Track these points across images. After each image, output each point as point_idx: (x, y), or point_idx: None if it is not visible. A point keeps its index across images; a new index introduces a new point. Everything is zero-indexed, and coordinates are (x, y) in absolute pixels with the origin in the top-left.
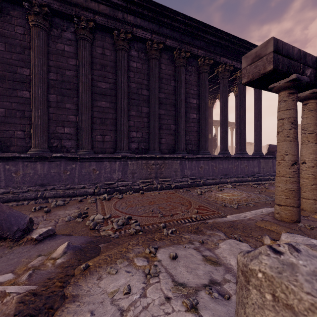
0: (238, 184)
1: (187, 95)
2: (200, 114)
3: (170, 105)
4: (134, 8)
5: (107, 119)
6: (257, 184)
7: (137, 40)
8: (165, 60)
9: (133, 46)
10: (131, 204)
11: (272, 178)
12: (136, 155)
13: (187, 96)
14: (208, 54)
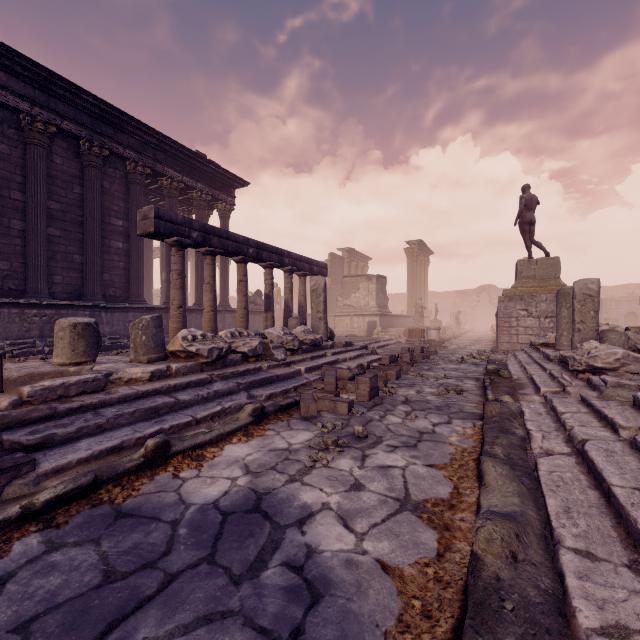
0: None
1: (107, 212)
2: (130, 243)
3: (72, 223)
4: None
5: None
6: None
7: (1, 105)
8: (61, 149)
9: None
10: None
11: None
12: None
13: (106, 214)
14: (143, 159)
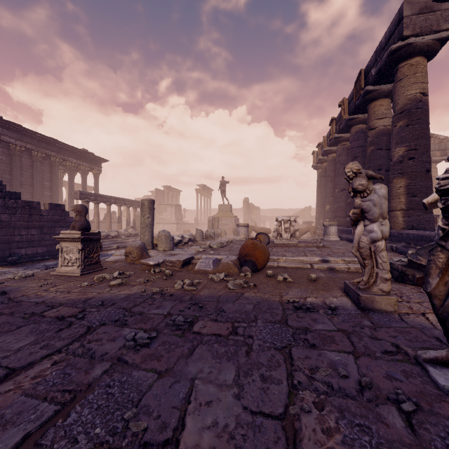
0: None
1: (43, 180)
2: (53, 192)
3: (29, 185)
4: (3, 125)
5: None
6: None
7: (3, 141)
8: (25, 155)
9: None
10: None
11: None
12: None
13: (42, 180)
14: (59, 155)
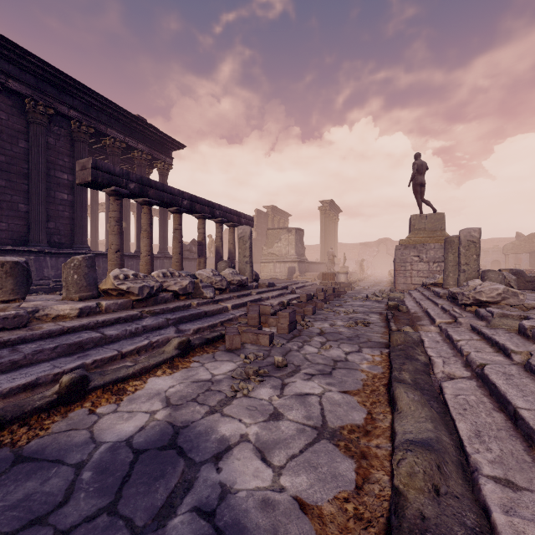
0: None
1: (52, 166)
2: (75, 195)
3: (17, 174)
4: None
5: None
6: None
7: None
8: (7, 106)
9: None
10: None
11: None
12: None
13: (51, 168)
14: (87, 120)
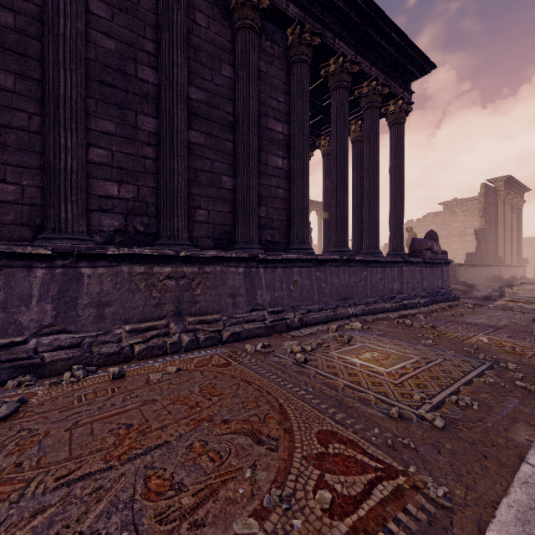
0: (370, 318)
1: (263, 110)
2: (291, 158)
3: (219, 124)
4: None
5: (6, 129)
6: (403, 315)
7: None
8: (206, 3)
9: None
10: (6, 474)
11: (422, 301)
12: (111, 249)
13: (262, 112)
14: (310, 22)
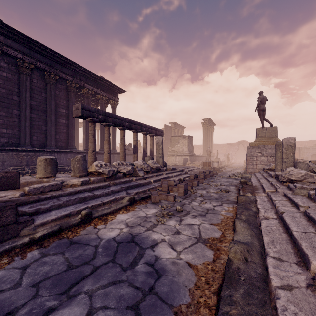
0: None
1: (58, 106)
2: (69, 120)
3: (41, 111)
4: (5, 32)
5: None
6: None
7: (8, 55)
8: (36, 76)
9: (3, 58)
10: None
11: None
12: (7, 148)
13: (57, 106)
14: (75, 80)
